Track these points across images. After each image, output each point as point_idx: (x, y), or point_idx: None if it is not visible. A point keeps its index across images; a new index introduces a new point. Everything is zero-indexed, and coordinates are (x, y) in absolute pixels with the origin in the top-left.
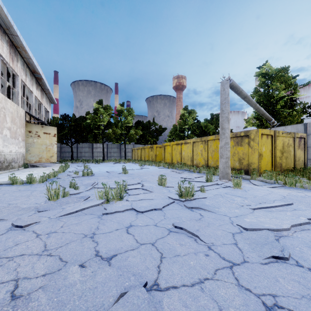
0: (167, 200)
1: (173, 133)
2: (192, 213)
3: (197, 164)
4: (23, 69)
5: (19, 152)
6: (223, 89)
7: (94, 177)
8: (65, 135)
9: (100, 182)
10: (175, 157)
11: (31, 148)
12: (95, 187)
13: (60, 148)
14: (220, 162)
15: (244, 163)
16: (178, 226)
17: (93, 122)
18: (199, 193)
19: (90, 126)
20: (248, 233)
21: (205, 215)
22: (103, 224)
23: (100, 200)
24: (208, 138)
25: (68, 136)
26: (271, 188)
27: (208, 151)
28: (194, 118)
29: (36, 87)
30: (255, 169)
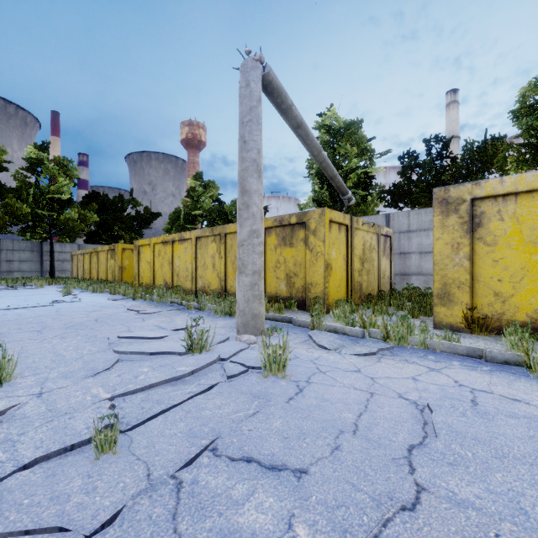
0: None
1: (172, 223)
2: None
3: (204, 288)
4: None
5: None
6: (246, 82)
7: None
8: None
9: None
10: (160, 272)
11: None
12: None
13: None
14: (239, 284)
15: (296, 284)
16: None
17: None
18: (76, 467)
19: None
20: None
21: None
22: None
23: None
24: (227, 229)
25: None
26: (364, 357)
27: (227, 258)
28: (215, 197)
29: None
30: (318, 299)
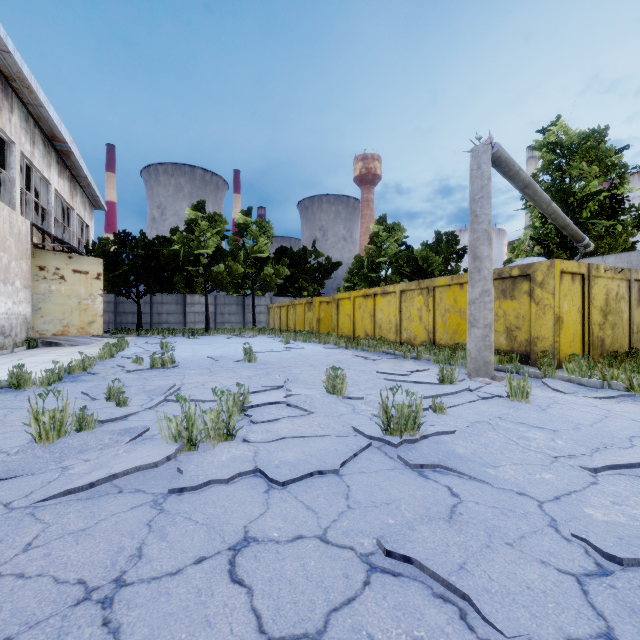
0: (353, 441)
1: (355, 273)
2: (425, 486)
3: (409, 341)
4: (25, 129)
5: (16, 314)
6: (478, 165)
7: (177, 370)
8: (124, 277)
9: (187, 385)
10: (360, 324)
11: (44, 304)
12: (169, 399)
13: (115, 305)
14: (471, 335)
15: (519, 338)
16: (396, 552)
17: (184, 249)
18: (430, 415)
19: (177, 258)
20: (634, 584)
21: (467, 496)
22: (160, 534)
23: (169, 444)
24: (436, 283)
25: (131, 280)
26: (601, 400)
27: (436, 311)
28: (400, 241)
29: (59, 171)
30: (547, 353)
